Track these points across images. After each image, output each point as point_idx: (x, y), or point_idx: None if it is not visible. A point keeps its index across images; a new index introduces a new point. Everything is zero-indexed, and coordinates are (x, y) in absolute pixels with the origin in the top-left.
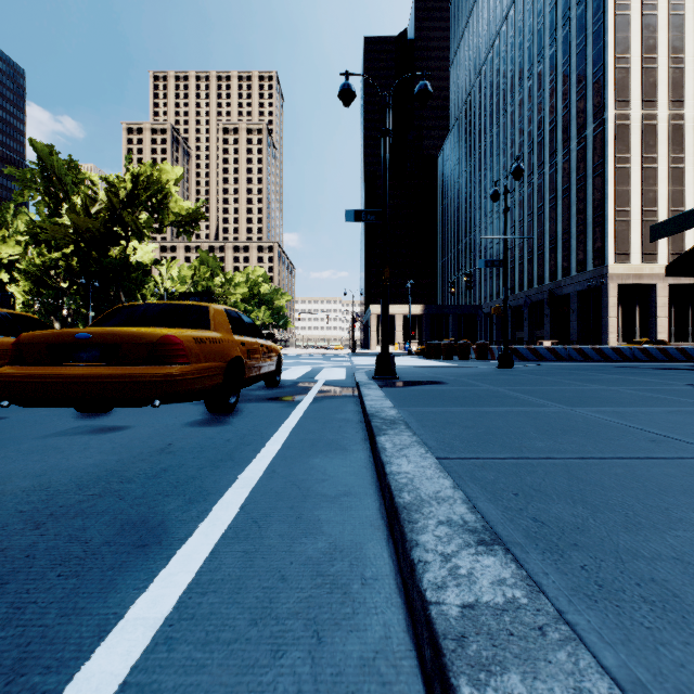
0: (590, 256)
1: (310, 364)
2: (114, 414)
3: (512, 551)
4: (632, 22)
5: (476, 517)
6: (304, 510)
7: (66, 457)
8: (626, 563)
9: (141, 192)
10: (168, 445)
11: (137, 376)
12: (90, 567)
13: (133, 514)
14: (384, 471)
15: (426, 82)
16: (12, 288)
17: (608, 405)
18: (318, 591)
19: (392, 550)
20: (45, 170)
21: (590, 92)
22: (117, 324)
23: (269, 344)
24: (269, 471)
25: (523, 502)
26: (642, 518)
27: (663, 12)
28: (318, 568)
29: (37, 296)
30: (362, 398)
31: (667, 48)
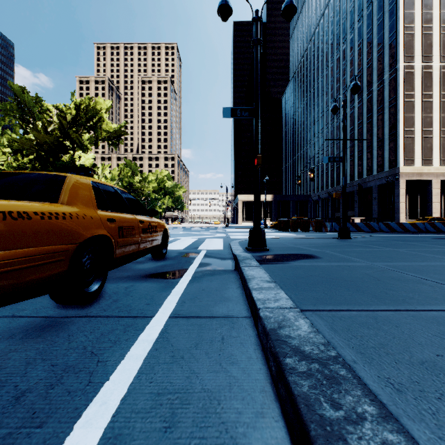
0: (386, 161)
1: (196, 235)
2: None
3: None
4: (416, 2)
5: None
6: None
7: None
8: None
9: (81, 116)
10: None
11: None
12: None
13: None
14: None
15: None
16: None
17: None
18: None
19: None
20: (19, 104)
21: (386, 51)
22: None
23: (153, 220)
24: None
25: None
26: None
27: None
28: None
29: None
30: (246, 283)
31: (439, 20)
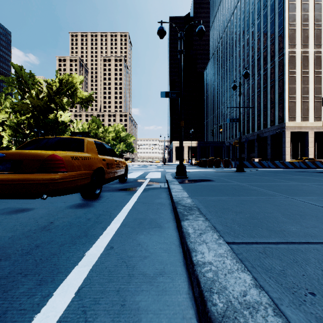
0: (276, 118)
1: (143, 170)
2: (30, 200)
3: None
4: (297, 7)
5: None
6: (127, 294)
7: None
8: None
9: (63, 87)
10: (50, 223)
11: (31, 180)
12: None
13: None
14: (191, 259)
15: (202, 26)
16: (3, 134)
17: (311, 195)
18: None
19: None
20: (18, 78)
21: (276, 40)
22: (30, 149)
23: (120, 160)
24: (108, 247)
25: None
26: None
27: (311, 2)
28: None
29: (14, 137)
30: (170, 190)
31: (313, 19)
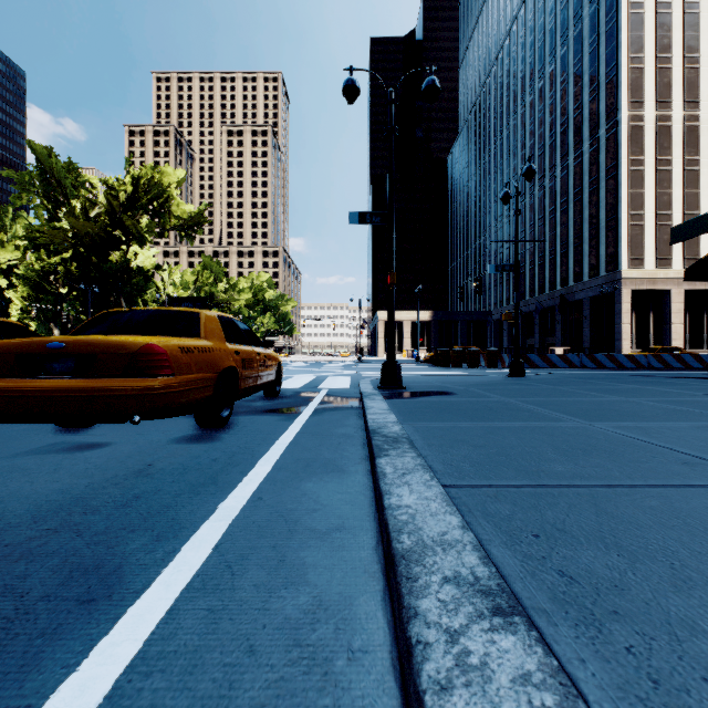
0: (603, 261)
1: (314, 373)
2: (97, 429)
3: (536, 623)
4: (646, 20)
5: (490, 571)
6: (288, 550)
7: (31, 480)
8: (683, 642)
9: (142, 195)
10: (148, 465)
11: (114, 390)
12: (16, 633)
13: (88, 556)
14: (382, 503)
15: (434, 78)
16: (10, 294)
17: (630, 419)
18: (292, 670)
19: (387, 607)
20: (43, 173)
21: (603, 93)
22: (99, 332)
23: (268, 352)
24: (254, 498)
25: (545, 547)
26: (692, 571)
27: (677, 10)
28: (295, 635)
29: (36, 302)
30: (365, 411)
31: (682, 47)
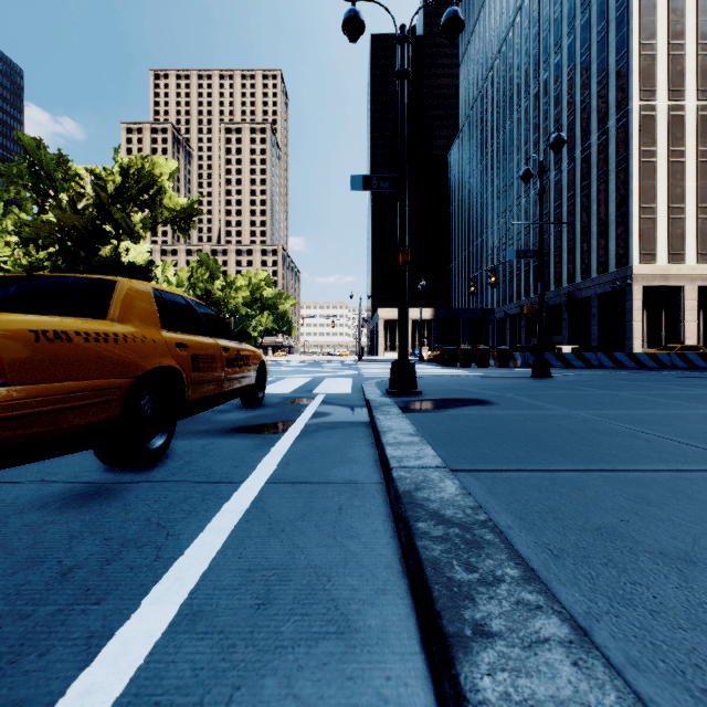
0: (612, 256)
1: (311, 373)
2: None
3: None
4: (658, 6)
5: None
6: None
7: None
8: None
9: (131, 186)
10: None
11: None
12: None
13: None
14: None
15: (457, 8)
16: None
17: None
18: None
19: None
20: (32, 166)
21: (612, 82)
22: None
23: (243, 347)
24: None
25: None
26: None
27: None
28: None
29: None
30: (379, 437)
31: (695, 34)
